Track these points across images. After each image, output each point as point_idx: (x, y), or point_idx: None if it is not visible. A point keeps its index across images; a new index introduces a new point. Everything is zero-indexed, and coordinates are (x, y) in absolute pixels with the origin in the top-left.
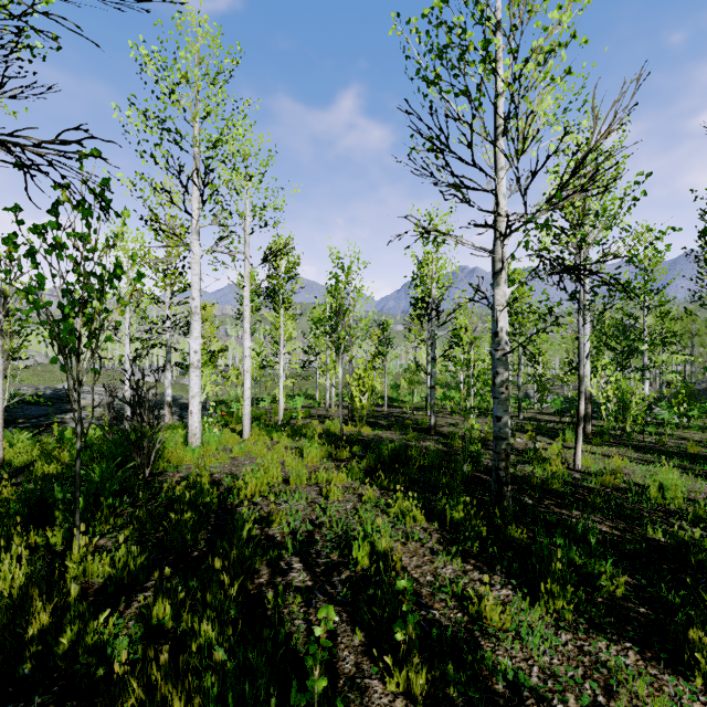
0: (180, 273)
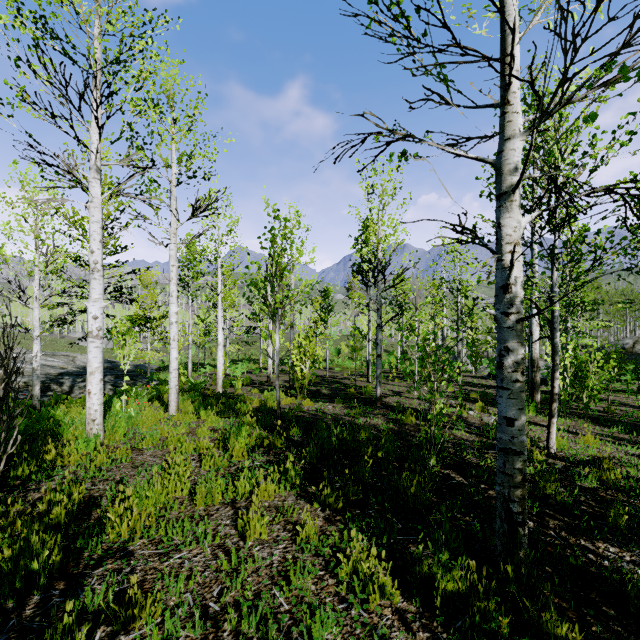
0: (110, 234)
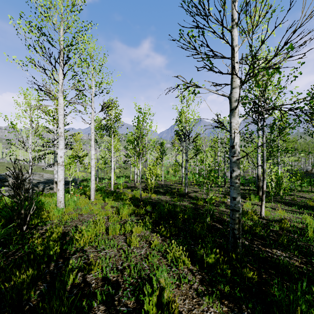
0: None
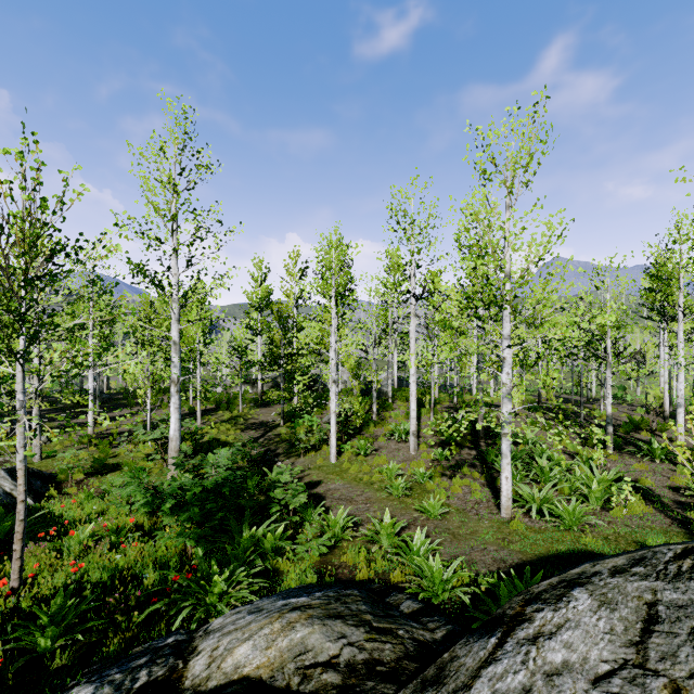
0: None
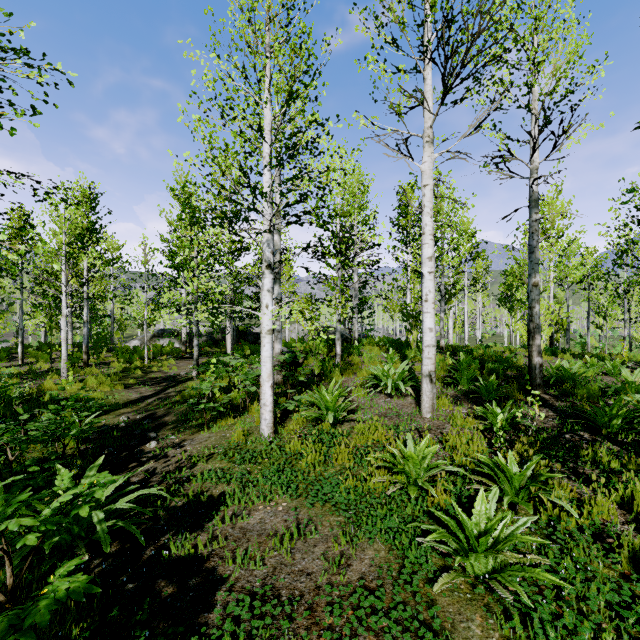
0: None
